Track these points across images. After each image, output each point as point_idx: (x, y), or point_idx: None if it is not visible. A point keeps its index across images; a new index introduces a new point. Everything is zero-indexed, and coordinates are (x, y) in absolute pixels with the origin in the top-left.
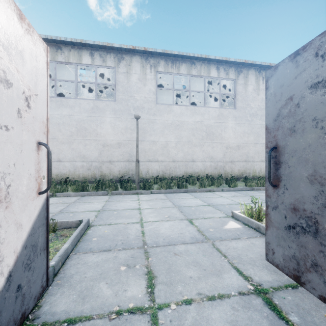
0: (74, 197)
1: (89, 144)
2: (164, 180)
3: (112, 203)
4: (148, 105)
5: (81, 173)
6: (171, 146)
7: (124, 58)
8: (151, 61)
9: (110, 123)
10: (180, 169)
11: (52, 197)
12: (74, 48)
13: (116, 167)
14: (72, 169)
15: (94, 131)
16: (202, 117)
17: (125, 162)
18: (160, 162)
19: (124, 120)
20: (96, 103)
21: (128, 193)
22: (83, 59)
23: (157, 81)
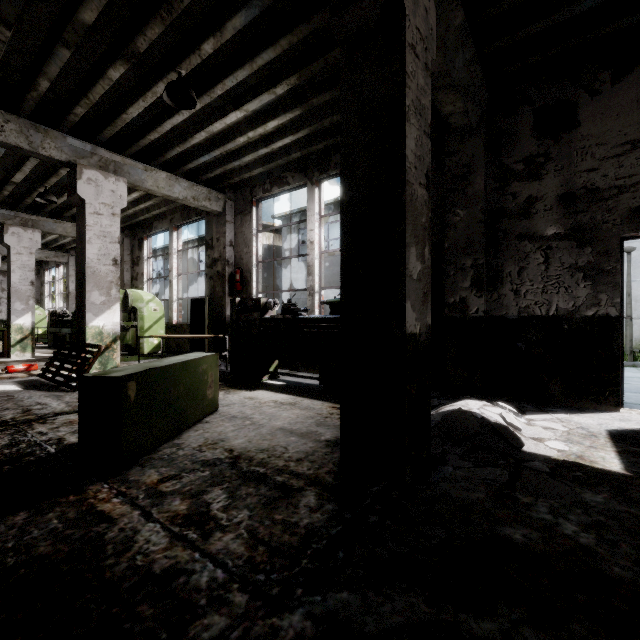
0: None
1: None
2: None
3: None
4: None
5: None
6: None
7: None
8: None
9: None
10: None
11: None
12: None
13: None
14: None
15: None
16: None
17: None
18: None
19: None
20: None
21: None
22: None
23: None
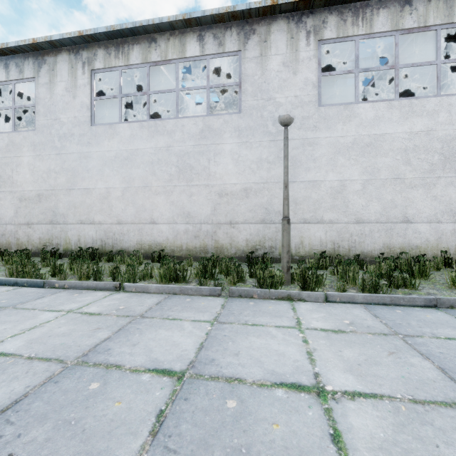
0: (152, 297)
1: (196, 194)
2: (349, 263)
3: (228, 333)
4: (303, 110)
5: (185, 244)
6: (352, 191)
7: (255, 30)
8: (307, 23)
9: (230, 153)
10: (373, 239)
11: (116, 292)
12: (174, 35)
13: (242, 234)
14: (170, 236)
15: (204, 171)
16: (431, 121)
17: (257, 224)
18: (328, 223)
19: (255, 146)
20: (207, 121)
21: (266, 296)
22: (187, 49)
23: (320, 60)
